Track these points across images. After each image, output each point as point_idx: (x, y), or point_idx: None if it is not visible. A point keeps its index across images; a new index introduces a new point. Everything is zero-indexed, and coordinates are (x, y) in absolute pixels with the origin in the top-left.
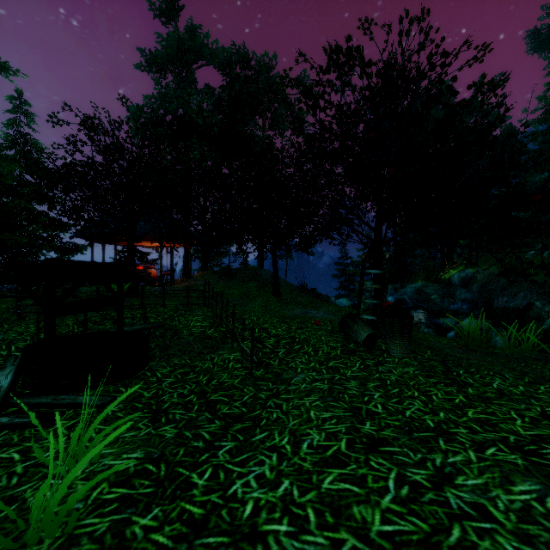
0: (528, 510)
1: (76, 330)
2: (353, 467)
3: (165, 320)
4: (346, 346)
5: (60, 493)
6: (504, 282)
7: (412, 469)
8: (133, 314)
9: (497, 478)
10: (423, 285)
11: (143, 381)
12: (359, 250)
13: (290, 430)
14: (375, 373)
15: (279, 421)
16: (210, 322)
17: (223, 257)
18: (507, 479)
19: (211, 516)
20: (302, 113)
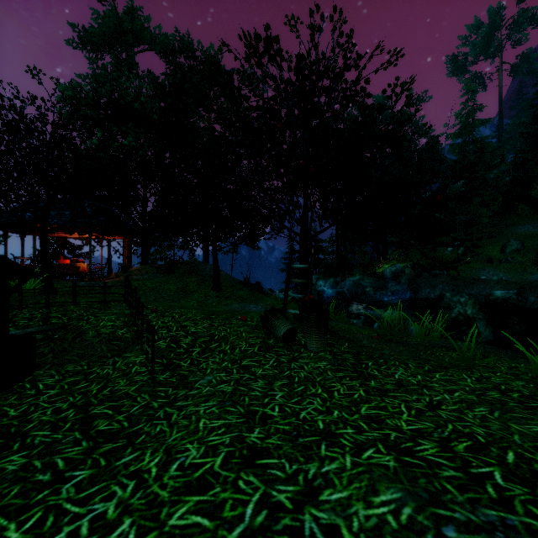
0: (381, 528)
1: None
2: (216, 491)
3: (70, 321)
4: (265, 342)
5: None
6: (426, 275)
7: (281, 486)
8: (33, 315)
9: (363, 487)
10: (360, 279)
11: (17, 396)
12: None
13: (168, 446)
14: (287, 370)
15: (160, 436)
16: (124, 321)
17: (167, 250)
18: (373, 487)
19: None
20: None
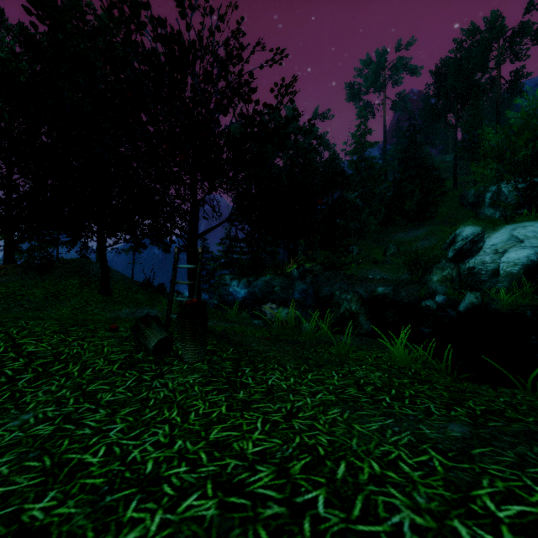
0: None
1: None
2: None
3: None
4: (131, 357)
5: None
6: (327, 275)
7: None
8: None
9: None
10: (271, 278)
11: None
12: (219, 245)
13: None
14: (144, 391)
15: None
16: None
17: (49, 247)
18: None
19: None
20: None
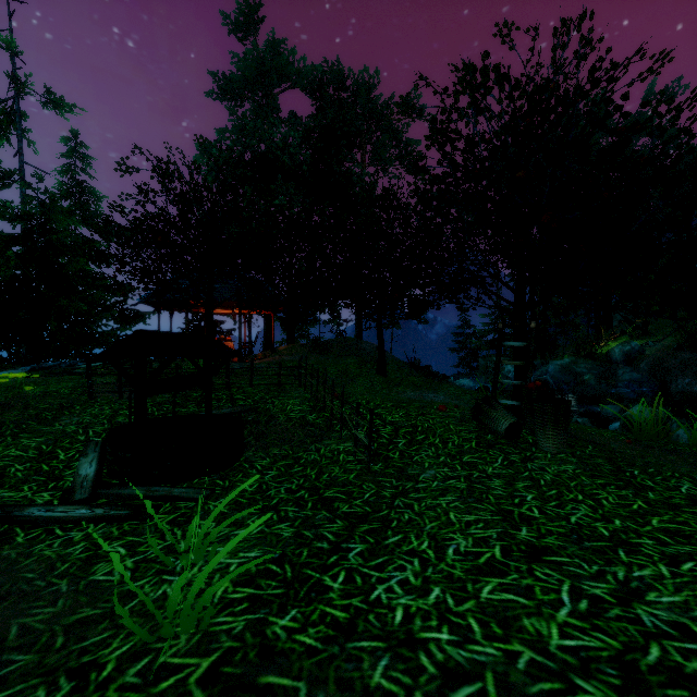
0: None
1: (157, 413)
2: (515, 577)
3: (256, 403)
4: (483, 438)
5: (197, 585)
6: (685, 358)
7: (589, 582)
8: (218, 396)
9: None
10: (571, 362)
11: (242, 474)
12: (485, 316)
13: (429, 533)
14: (524, 471)
15: (413, 523)
16: (311, 406)
17: (311, 326)
18: None
19: (358, 620)
20: (411, 142)
